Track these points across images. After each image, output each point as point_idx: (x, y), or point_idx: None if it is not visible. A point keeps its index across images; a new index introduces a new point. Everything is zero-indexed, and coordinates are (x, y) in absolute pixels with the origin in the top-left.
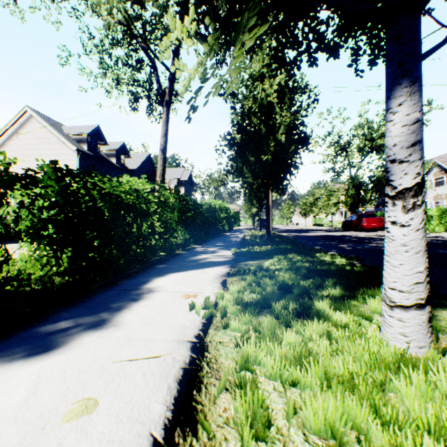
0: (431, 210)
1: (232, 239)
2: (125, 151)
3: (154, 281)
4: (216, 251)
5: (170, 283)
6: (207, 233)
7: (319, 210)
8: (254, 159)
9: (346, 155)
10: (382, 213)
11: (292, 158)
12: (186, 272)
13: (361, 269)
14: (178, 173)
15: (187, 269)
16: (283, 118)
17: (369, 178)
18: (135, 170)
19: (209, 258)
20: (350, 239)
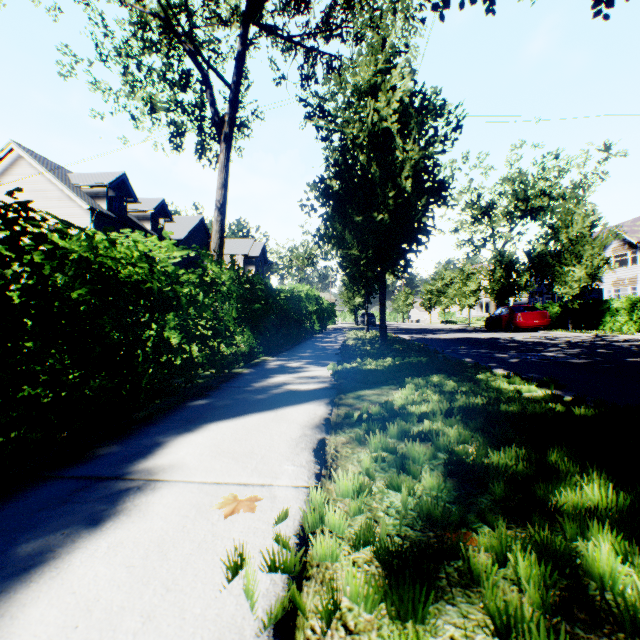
0: (617, 301)
1: (326, 346)
2: (165, 212)
3: (169, 448)
4: (301, 369)
5: (201, 455)
6: (287, 336)
7: (451, 301)
8: (362, 219)
9: (489, 221)
10: (543, 305)
11: (422, 216)
12: (243, 420)
13: (584, 410)
14: (245, 246)
15: (246, 410)
16: (406, 155)
17: (526, 253)
18: (180, 240)
19: (289, 382)
20: (507, 345)
